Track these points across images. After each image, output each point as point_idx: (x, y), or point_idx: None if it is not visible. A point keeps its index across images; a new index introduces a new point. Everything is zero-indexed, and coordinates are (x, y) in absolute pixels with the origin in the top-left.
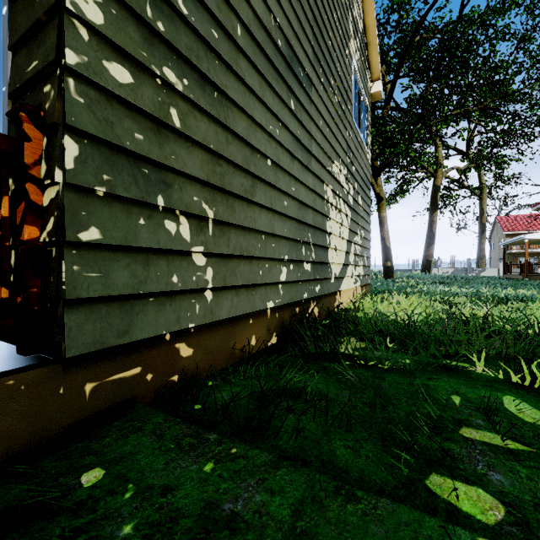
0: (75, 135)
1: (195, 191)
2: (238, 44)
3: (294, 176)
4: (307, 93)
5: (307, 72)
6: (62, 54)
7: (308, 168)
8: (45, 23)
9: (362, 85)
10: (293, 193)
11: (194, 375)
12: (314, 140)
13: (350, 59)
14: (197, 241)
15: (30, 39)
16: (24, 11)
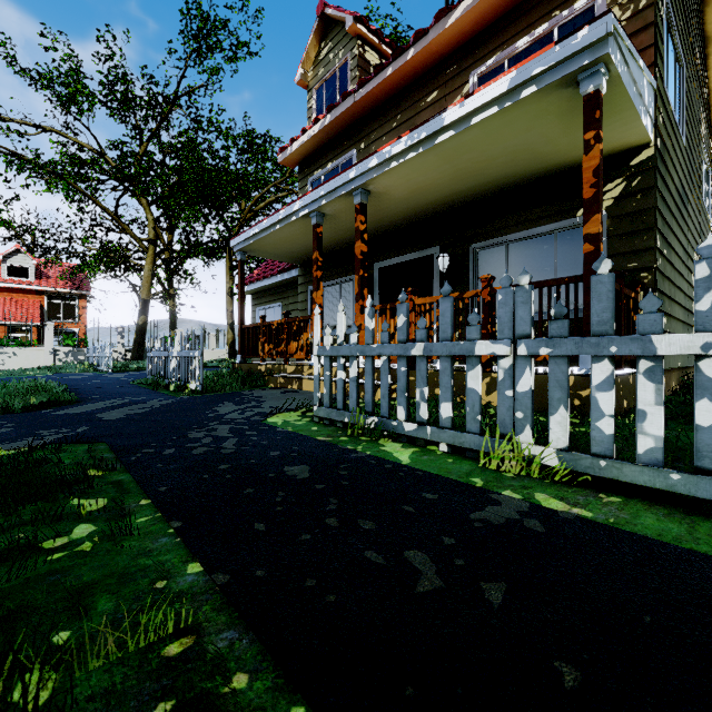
0: (656, 291)
1: (666, 301)
2: (672, 213)
3: (683, 276)
4: (686, 208)
5: (686, 193)
6: (654, 263)
7: (686, 266)
8: (641, 251)
9: (707, 155)
10: (683, 289)
11: (677, 389)
12: (687, 241)
13: (701, 142)
14: (667, 326)
15: (626, 254)
16: (621, 243)
